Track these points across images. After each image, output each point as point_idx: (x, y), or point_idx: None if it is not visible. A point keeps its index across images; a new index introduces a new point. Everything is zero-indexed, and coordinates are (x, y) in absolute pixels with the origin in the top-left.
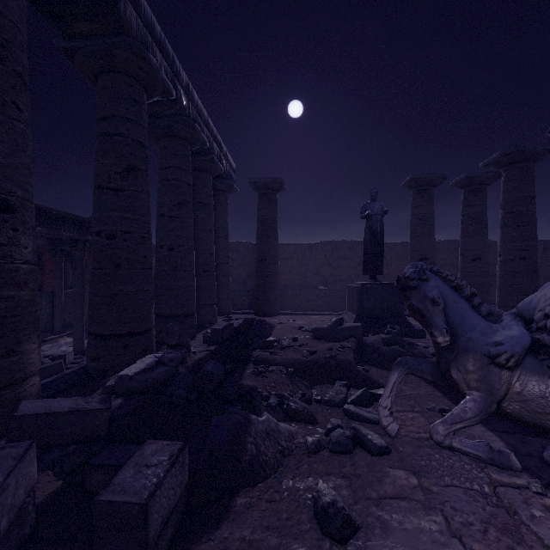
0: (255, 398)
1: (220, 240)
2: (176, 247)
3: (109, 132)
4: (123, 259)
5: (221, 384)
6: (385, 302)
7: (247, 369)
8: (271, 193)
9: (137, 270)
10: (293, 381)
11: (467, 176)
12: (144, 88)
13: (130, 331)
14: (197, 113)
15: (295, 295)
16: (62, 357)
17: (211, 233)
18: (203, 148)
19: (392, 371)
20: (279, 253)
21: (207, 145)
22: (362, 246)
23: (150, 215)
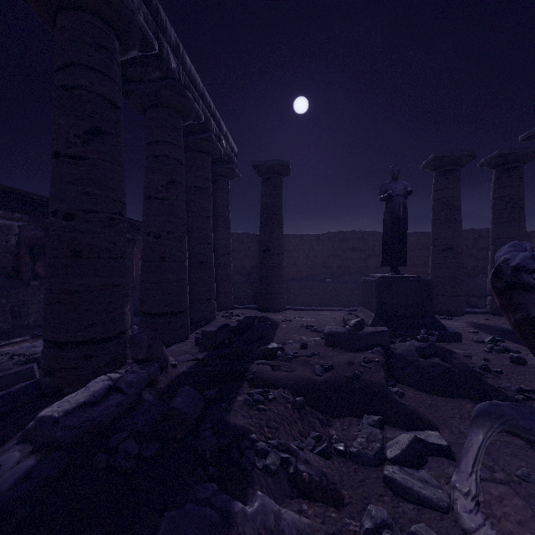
0: (245, 454)
1: (220, 229)
2: (164, 234)
3: (67, 85)
4: (84, 245)
5: (197, 424)
6: (410, 298)
7: (239, 393)
8: (275, 178)
9: (104, 259)
10: (302, 413)
11: (502, 153)
12: (116, 33)
13: (93, 337)
14: (190, 80)
15: (301, 288)
16: (38, 360)
17: (209, 220)
18: (198, 123)
19: (473, 426)
20: (285, 244)
21: (202, 119)
22: (372, 236)
23: (124, 192)
